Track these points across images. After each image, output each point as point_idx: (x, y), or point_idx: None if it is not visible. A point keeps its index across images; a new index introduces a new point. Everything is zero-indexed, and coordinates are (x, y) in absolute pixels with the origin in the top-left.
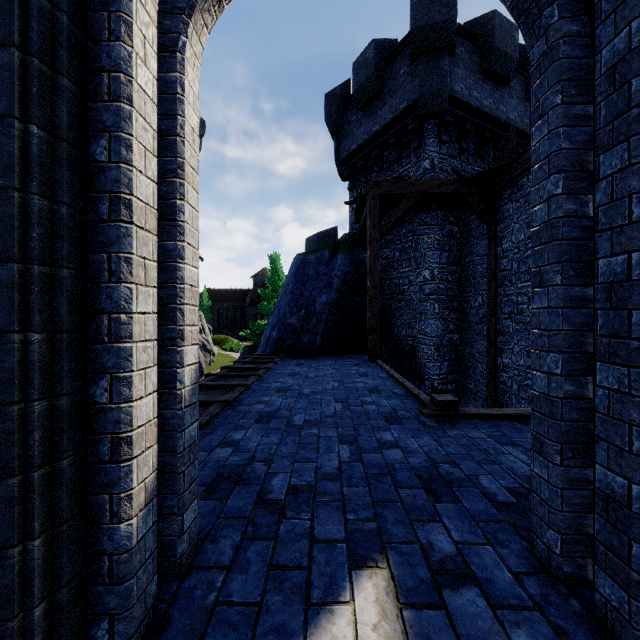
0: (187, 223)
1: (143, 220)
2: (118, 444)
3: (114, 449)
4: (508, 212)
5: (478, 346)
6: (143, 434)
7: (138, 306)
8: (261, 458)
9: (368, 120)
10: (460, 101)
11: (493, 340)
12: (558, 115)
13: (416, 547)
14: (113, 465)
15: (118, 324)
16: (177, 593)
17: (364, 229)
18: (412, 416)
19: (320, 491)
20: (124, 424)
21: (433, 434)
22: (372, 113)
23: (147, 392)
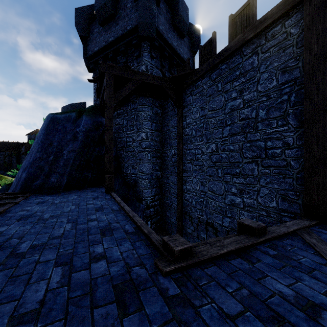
0: None
1: None
2: None
3: None
4: (190, 101)
5: (172, 178)
6: None
7: None
8: None
9: (106, 33)
10: (162, 35)
11: (181, 175)
12: None
13: None
14: None
15: None
16: None
17: (103, 101)
18: (149, 276)
19: None
20: None
21: (186, 326)
22: (109, 29)
23: None
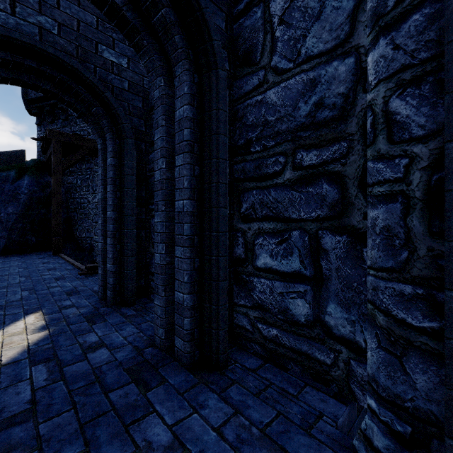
0: None
1: None
2: None
3: None
4: None
5: None
6: None
7: None
8: None
9: None
10: None
11: None
12: (103, 169)
13: (56, 306)
14: None
15: None
16: None
17: (50, 161)
18: (73, 276)
19: (9, 305)
20: None
21: (81, 280)
22: None
23: None
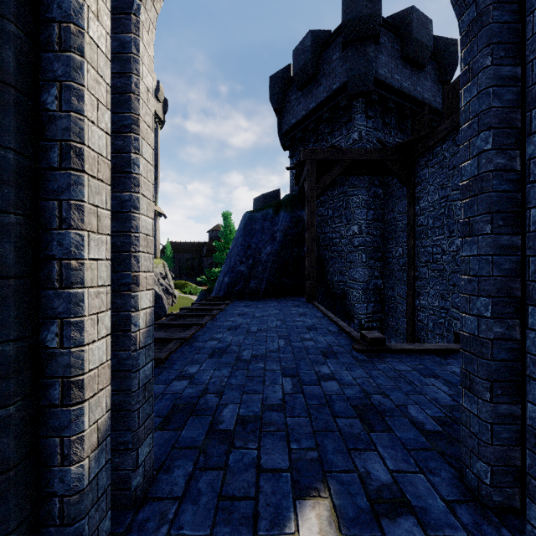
0: (142, 176)
1: (95, 169)
2: (69, 388)
3: (65, 393)
4: (425, 176)
5: (399, 290)
6: (95, 377)
7: (90, 253)
8: (213, 390)
9: (306, 99)
10: (384, 82)
11: (412, 285)
12: (488, 76)
13: (355, 476)
14: (64, 408)
15: (69, 270)
16: (131, 526)
17: (302, 191)
18: (345, 351)
19: (266, 421)
20: (75, 368)
21: (364, 367)
22: (309, 93)
23: (100, 336)
